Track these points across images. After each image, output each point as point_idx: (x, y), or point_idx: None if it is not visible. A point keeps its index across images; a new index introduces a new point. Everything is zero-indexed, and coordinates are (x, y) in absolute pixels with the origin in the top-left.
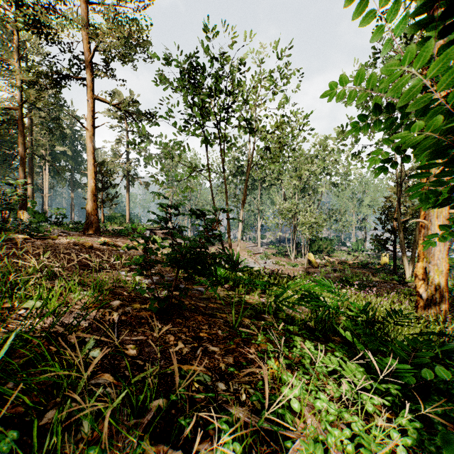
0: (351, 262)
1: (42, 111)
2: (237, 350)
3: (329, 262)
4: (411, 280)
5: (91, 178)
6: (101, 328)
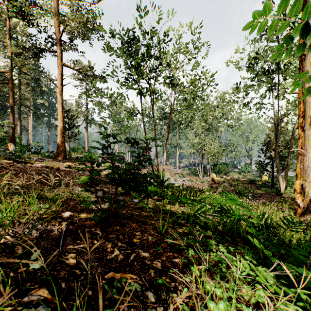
0: (242, 179)
1: (27, 74)
2: (164, 254)
3: (226, 179)
4: (285, 192)
5: (60, 121)
6: (49, 237)
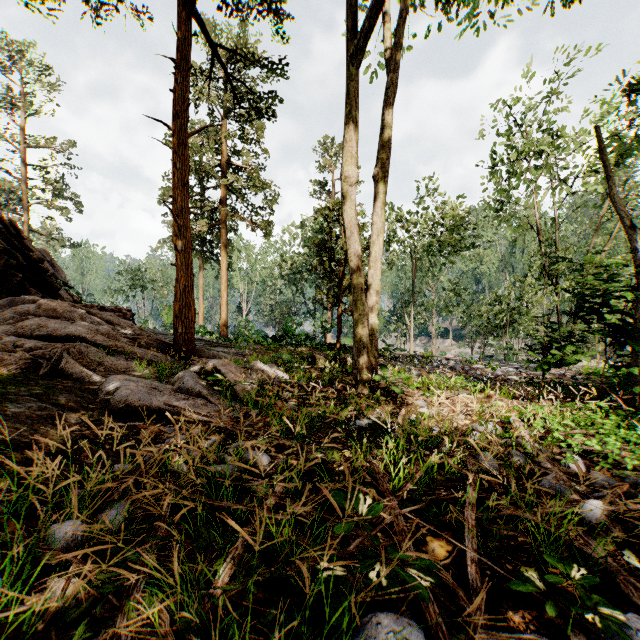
0: None
1: None
2: None
3: None
4: None
5: None
6: None
